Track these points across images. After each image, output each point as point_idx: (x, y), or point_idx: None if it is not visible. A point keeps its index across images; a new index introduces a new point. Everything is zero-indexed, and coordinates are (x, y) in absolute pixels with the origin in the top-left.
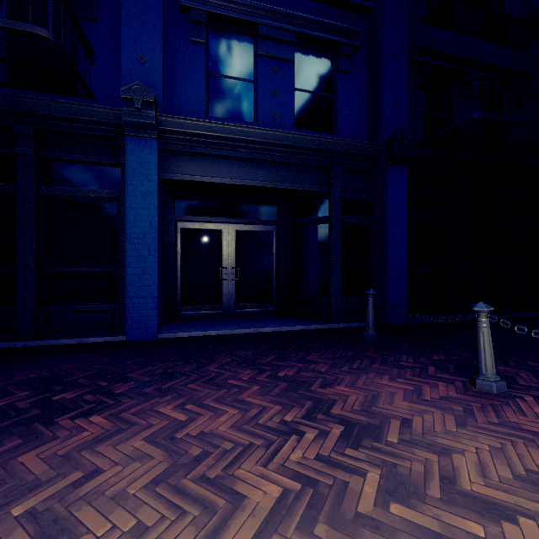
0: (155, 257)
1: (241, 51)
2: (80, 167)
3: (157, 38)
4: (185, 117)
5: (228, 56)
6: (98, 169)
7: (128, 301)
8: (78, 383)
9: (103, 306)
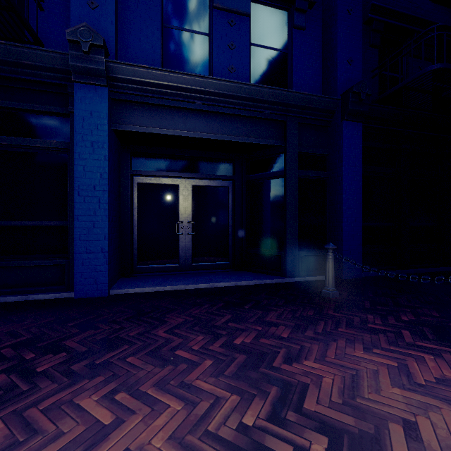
0: (106, 210)
1: (196, 4)
2: (27, 116)
3: None
4: (137, 64)
5: (183, 9)
6: (46, 119)
7: (77, 256)
8: (0, 355)
9: (51, 261)
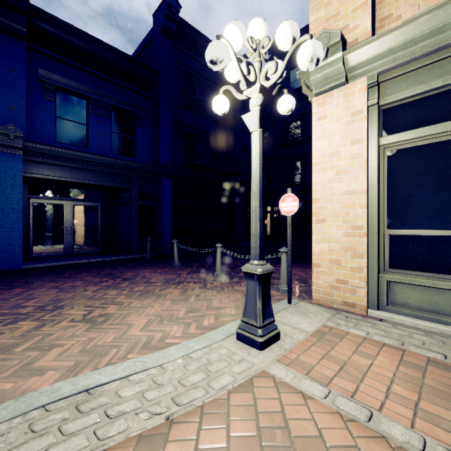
0: (21, 222)
1: (78, 107)
2: None
3: (22, 96)
4: (43, 145)
5: (70, 109)
6: None
7: (2, 247)
8: None
9: None
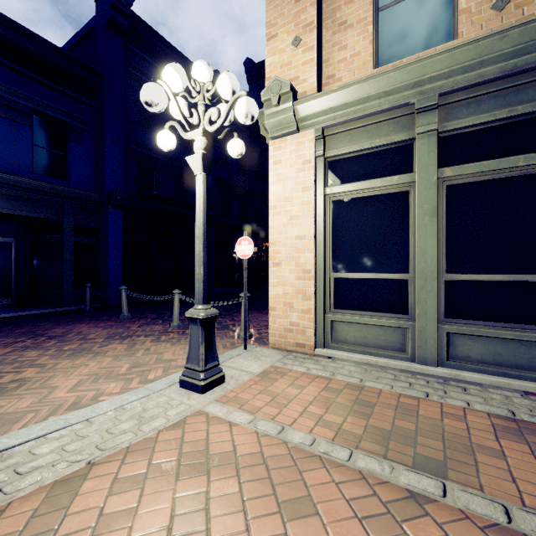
0: None
1: None
2: None
3: None
4: None
5: None
6: None
7: None
8: None
9: None
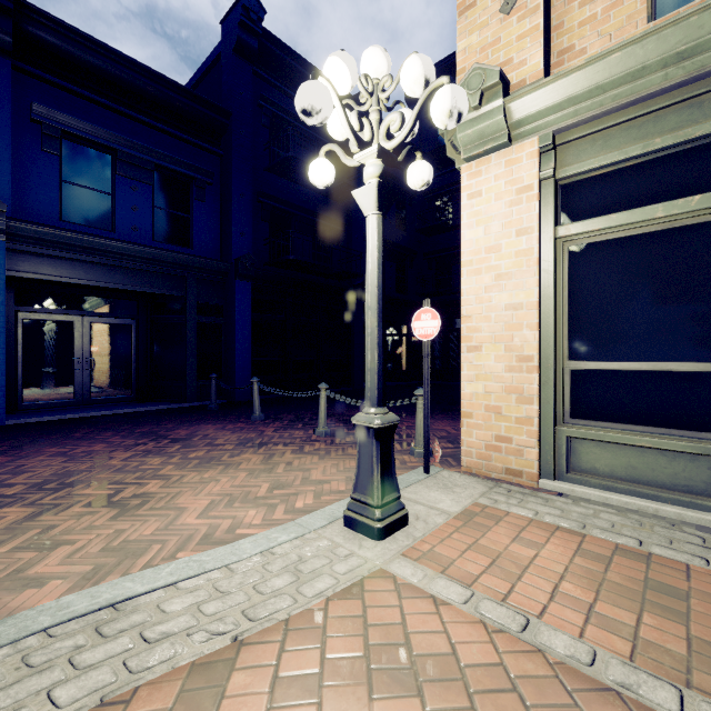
0: (3, 349)
1: (98, 166)
2: None
3: (5, 146)
4: (41, 227)
5: (85, 168)
6: None
7: None
8: None
9: None
